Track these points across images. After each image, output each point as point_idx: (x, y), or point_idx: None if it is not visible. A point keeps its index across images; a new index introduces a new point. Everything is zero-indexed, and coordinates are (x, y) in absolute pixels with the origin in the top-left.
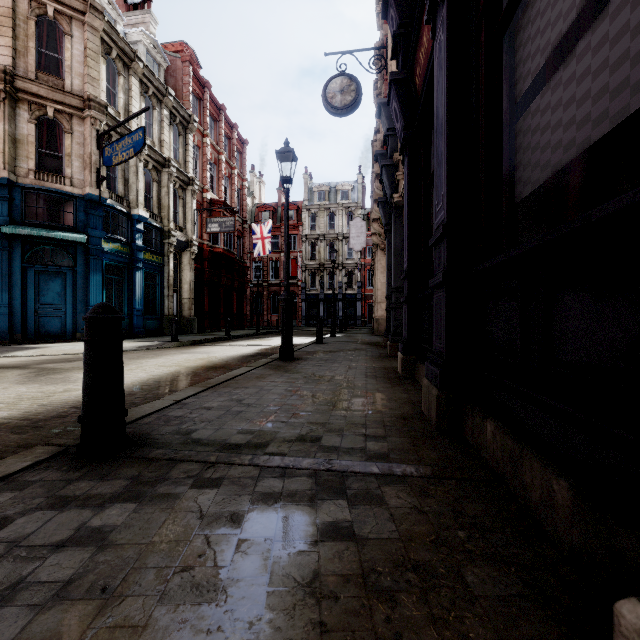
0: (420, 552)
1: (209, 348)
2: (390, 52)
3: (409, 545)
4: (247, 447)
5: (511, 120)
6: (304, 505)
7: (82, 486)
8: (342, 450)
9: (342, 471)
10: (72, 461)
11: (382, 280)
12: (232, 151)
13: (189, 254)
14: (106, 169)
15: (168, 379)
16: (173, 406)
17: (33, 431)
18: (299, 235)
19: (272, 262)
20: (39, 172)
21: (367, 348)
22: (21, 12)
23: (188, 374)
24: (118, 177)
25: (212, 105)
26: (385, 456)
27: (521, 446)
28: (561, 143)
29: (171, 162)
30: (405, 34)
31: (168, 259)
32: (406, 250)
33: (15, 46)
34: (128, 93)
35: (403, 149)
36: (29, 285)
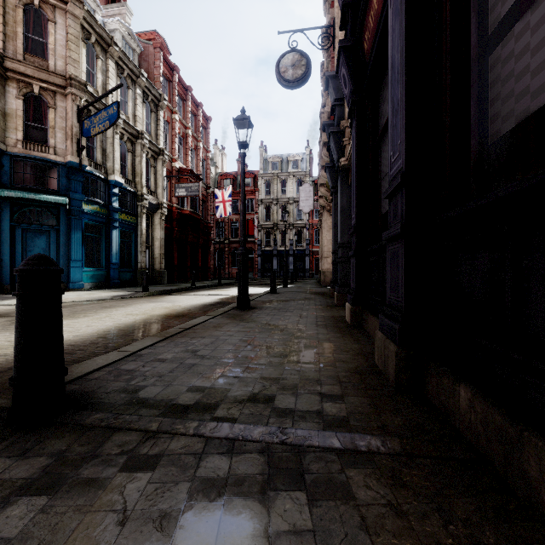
0: None
1: (175, 297)
2: (337, 30)
3: None
4: (194, 410)
5: (479, 57)
6: (253, 500)
7: None
8: (297, 414)
9: (298, 445)
10: None
11: (328, 237)
12: (198, 126)
13: (160, 215)
14: (87, 141)
15: (132, 327)
16: (128, 358)
17: None
18: (256, 199)
19: (232, 223)
20: (26, 142)
21: (316, 298)
22: (10, 1)
23: (152, 322)
24: (97, 147)
25: (180, 86)
26: (345, 422)
27: (519, 427)
28: None
29: (144, 135)
30: (353, 4)
31: (141, 219)
32: (354, 207)
33: (5, 31)
34: (106, 74)
35: (351, 113)
36: (17, 242)
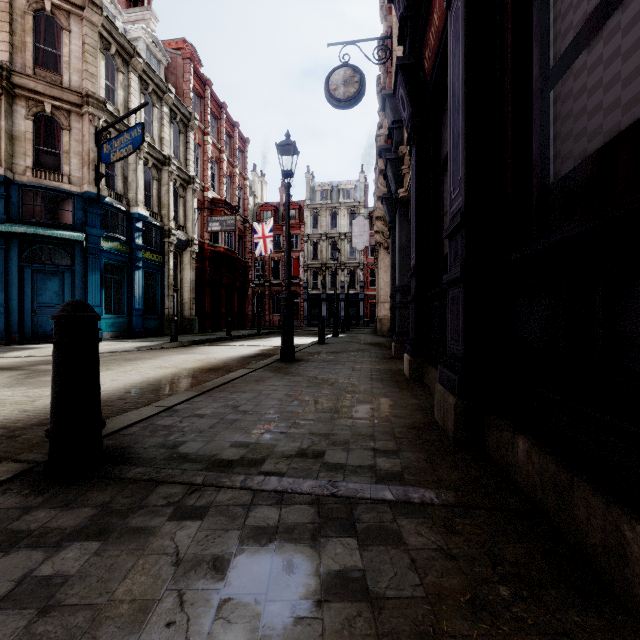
0: (455, 620)
1: (209, 349)
2: (395, 42)
3: (439, 608)
4: (240, 464)
5: (542, 90)
6: (304, 545)
7: (40, 516)
8: (348, 468)
9: (349, 497)
10: (37, 482)
11: (385, 279)
12: (233, 150)
13: (190, 253)
14: (105, 167)
15: (163, 382)
16: (163, 413)
17: (7, 441)
18: (301, 234)
19: (274, 262)
20: (36, 169)
21: (371, 349)
22: (18, 7)
23: (184, 376)
24: (117, 175)
25: (213, 103)
26: (399, 477)
27: (570, 473)
28: (619, 102)
29: (171, 160)
30: (413, 17)
31: (168, 258)
32: (414, 246)
33: (12, 41)
34: (127, 90)
35: (410, 139)
36: (26, 284)
